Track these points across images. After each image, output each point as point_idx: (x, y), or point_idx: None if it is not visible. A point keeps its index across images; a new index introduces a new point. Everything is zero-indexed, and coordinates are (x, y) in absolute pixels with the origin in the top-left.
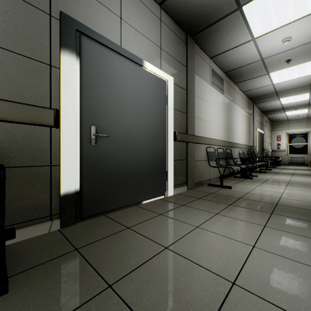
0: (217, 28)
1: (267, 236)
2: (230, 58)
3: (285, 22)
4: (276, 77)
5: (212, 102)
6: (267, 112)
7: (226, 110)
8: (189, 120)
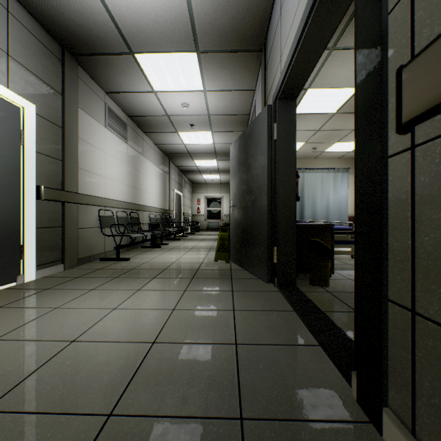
0: (109, 62)
1: (134, 297)
2: (132, 101)
3: (181, 89)
4: (185, 138)
5: (109, 150)
6: (186, 172)
7: (131, 164)
8: (68, 171)
